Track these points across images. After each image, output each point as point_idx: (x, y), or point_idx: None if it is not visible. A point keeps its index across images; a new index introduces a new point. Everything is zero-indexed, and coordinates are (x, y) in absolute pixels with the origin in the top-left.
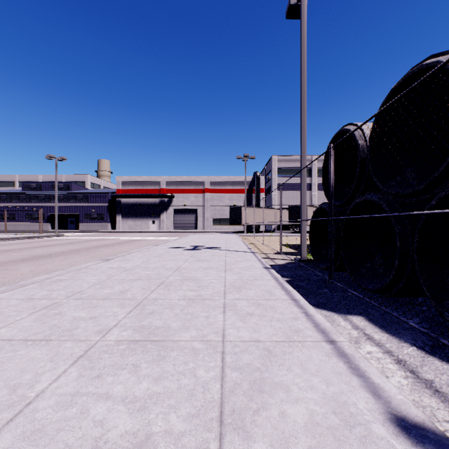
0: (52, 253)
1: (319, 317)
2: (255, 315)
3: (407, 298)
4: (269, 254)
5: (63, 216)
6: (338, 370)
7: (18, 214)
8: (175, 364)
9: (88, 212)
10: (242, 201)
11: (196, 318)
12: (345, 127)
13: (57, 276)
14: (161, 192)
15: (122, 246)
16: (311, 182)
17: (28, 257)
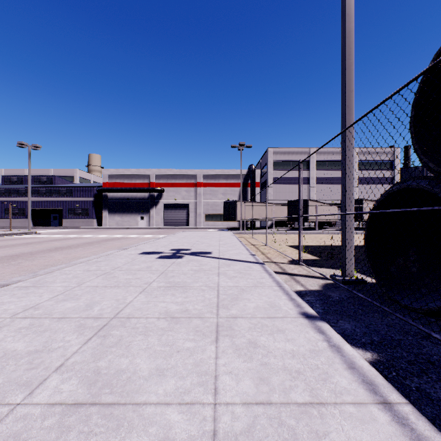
0: None
1: None
2: None
3: None
4: (282, 264)
5: (46, 211)
6: None
7: None
8: None
9: (72, 208)
10: (236, 196)
11: None
12: None
13: None
14: (150, 186)
15: (86, 248)
16: (309, 175)
17: None
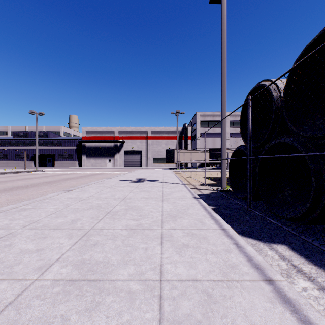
0: (29, 185)
1: (250, 249)
2: (190, 247)
3: (318, 226)
4: (196, 185)
5: (43, 156)
6: (288, 324)
7: (10, 155)
8: (108, 316)
9: (61, 154)
10: (174, 145)
11: (135, 250)
12: (261, 83)
13: (23, 206)
14: (115, 139)
15: (84, 179)
16: None
17: (9, 188)
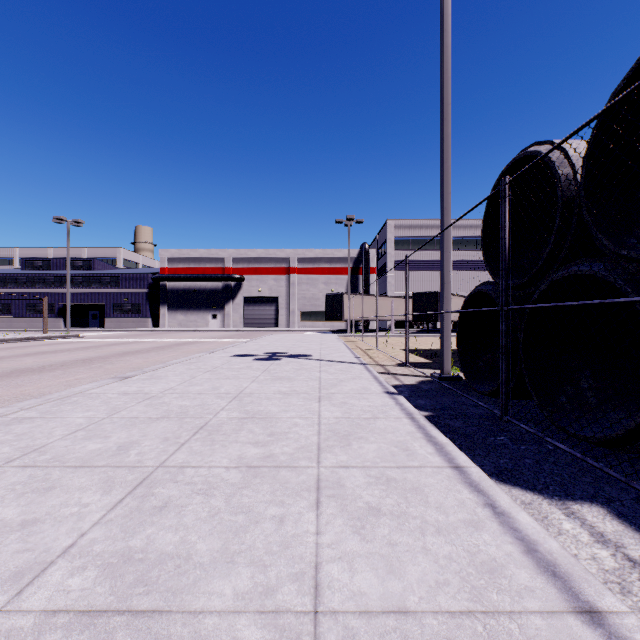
0: (46, 365)
1: (526, 520)
2: (385, 513)
3: None
4: (388, 366)
5: (82, 308)
6: None
7: (15, 304)
8: None
9: (118, 302)
10: (343, 286)
11: (255, 523)
12: (529, 149)
13: (20, 411)
14: (226, 273)
15: (161, 353)
16: None
17: (4, 372)
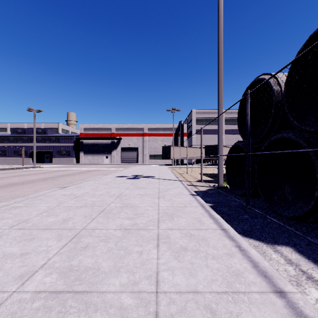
0: (25, 181)
1: (254, 253)
2: (189, 250)
3: None
4: (192, 182)
5: (41, 153)
6: None
7: (8, 151)
8: None
9: (59, 150)
10: (170, 142)
11: (129, 254)
12: (259, 77)
13: (15, 203)
14: (112, 135)
15: (81, 175)
16: None
17: (4, 185)
